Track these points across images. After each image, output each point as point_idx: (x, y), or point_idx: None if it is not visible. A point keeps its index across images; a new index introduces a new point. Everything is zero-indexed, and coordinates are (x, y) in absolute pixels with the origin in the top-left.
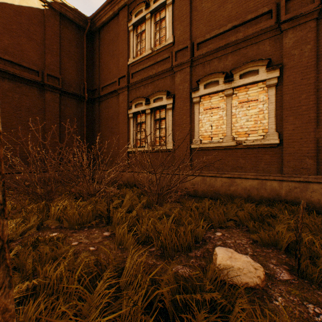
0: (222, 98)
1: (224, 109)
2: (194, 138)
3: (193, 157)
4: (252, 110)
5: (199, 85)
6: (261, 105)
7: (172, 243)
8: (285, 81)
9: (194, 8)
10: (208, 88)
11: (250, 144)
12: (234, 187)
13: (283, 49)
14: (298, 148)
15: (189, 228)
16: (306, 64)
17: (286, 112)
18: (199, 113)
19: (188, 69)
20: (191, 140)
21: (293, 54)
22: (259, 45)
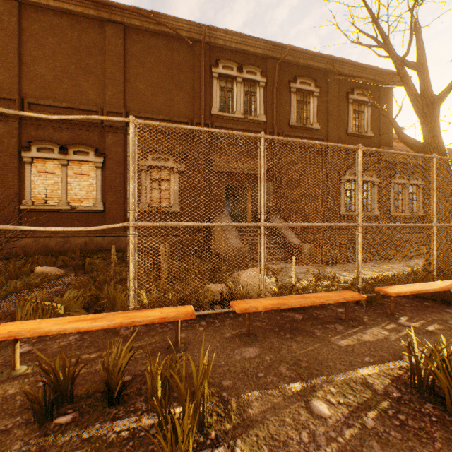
0: (58, 166)
1: (60, 176)
2: (26, 199)
3: (25, 218)
4: (85, 183)
5: (32, 147)
6: (92, 180)
7: (3, 275)
8: (108, 167)
9: (25, 63)
10: (43, 152)
11: (83, 209)
12: (69, 245)
13: (106, 144)
14: (115, 214)
15: (18, 266)
16: (119, 160)
17: (108, 189)
18: (32, 174)
19: (17, 124)
20: (21, 200)
21: (112, 150)
22: (91, 133)
